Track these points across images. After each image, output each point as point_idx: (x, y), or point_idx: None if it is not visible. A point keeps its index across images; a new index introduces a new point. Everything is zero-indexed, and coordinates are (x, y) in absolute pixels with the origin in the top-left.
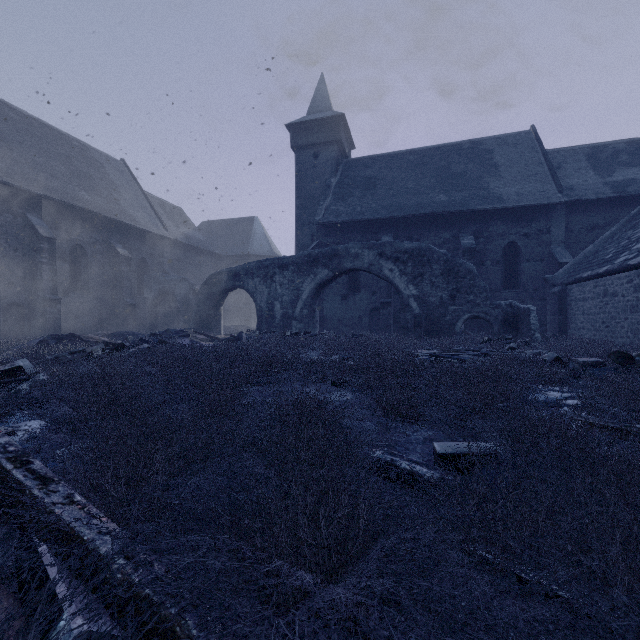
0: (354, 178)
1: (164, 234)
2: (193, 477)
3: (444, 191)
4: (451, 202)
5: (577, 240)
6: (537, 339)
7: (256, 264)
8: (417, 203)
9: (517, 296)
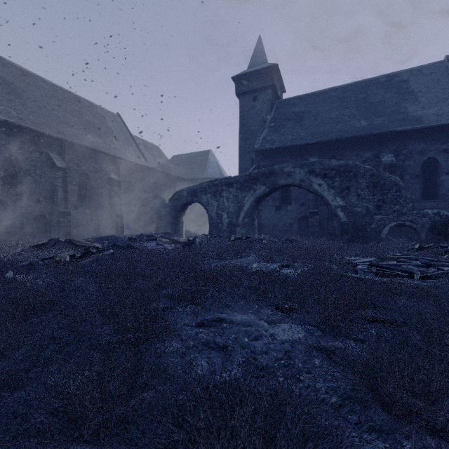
0: (285, 114)
1: (144, 164)
2: None
3: (364, 118)
4: (371, 126)
5: None
6: None
7: (208, 183)
8: (340, 129)
9: (436, 206)
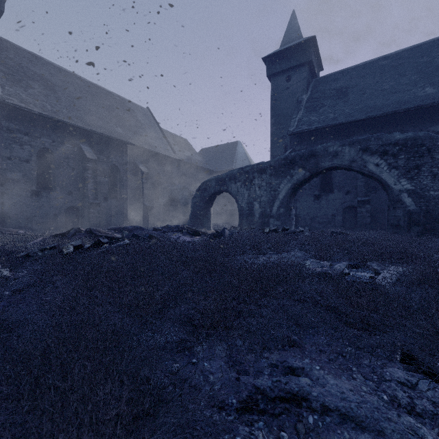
0: (324, 91)
1: (172, 156)
2: None
3: (430, 84)
4: None
5: None
6: None
7: (238, 170)
8: (397, 100)
9: None
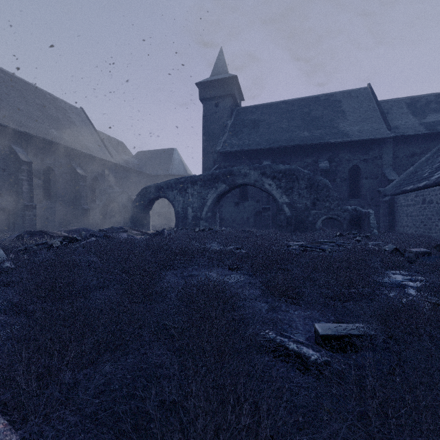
0: (243, 120)
1: (110, 160)
2: (103, 368)
3: (307, 129)
4: (312, 137)
5: (401, 164)
6: (375, 234)
7: (174, 181)
8: (288, 138)
9: (359, 203)
